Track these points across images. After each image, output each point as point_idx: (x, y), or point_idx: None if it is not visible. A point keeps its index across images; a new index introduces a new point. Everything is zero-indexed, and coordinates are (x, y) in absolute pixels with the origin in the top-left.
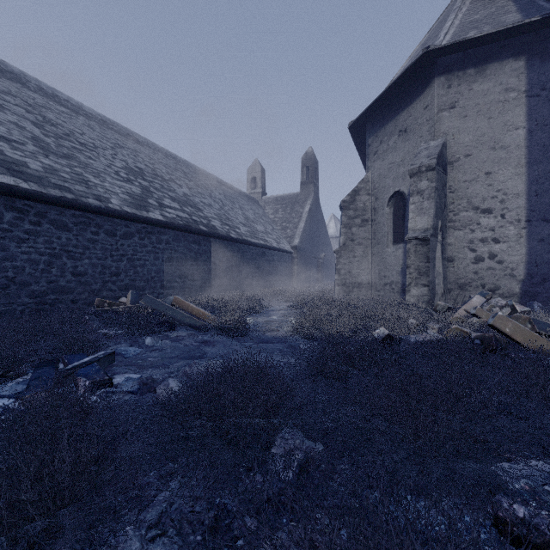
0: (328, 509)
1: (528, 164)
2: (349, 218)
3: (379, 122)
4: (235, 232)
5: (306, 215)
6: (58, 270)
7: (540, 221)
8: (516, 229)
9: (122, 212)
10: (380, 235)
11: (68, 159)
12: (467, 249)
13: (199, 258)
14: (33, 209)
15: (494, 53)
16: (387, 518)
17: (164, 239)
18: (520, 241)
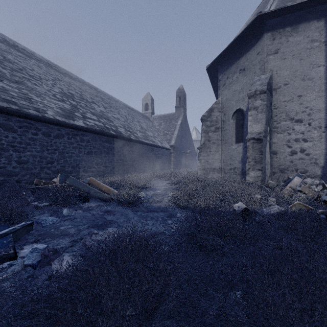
0: None
1: (326, 90)
2: (207, 127)
3: (226, 65)
4: (134, 136)
5: (179, 126)
6: (5, 159)
7: None
8: (319, 132)
9: (55, 120)
10: (227, 138)
11: (18, 84)
12: (286, 146)
13: (110, 152)
14: None
15: (304, 17)
16: None
17: (86, 139)
18: (321, 141)
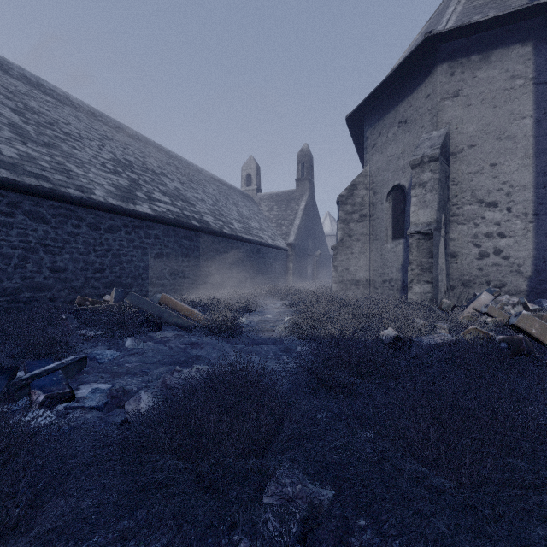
0: None
1: (535, 155)
2: (346, 213)
3: (378, 114)
4: (228, 228)
5: (301, 212)
6: (33, 265)
7: None
8: (523, 223)
9: (106, 204)
10: (378, 231)
11: (49, 147)
12: (472, 244)
13: (191, 254)
14: (5, 198)
15: (500, 39)
16: None
17: (153, 234)
18: (527, 236)
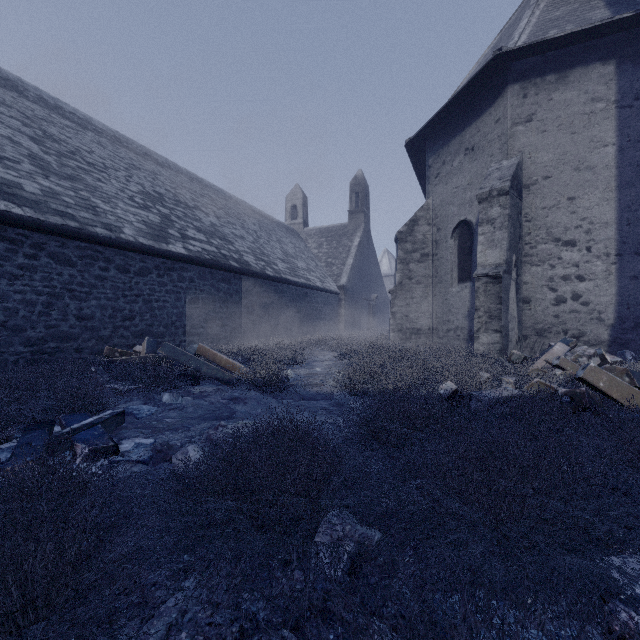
0: (389, 619)
1: (618, 188)
2: (406, 252)
3: (441, 139)
4: (271, 269)
5: (355, 249)
6: (58, 312)
7: (633, 255)
8: (605, 264)
9: (137, 244)
10: (442, 273)
11: (72, 181)
12: (547, 288)
13: (229, 299)
14: (29, 239)
15: (578, 56)
16: (469, 637)
17: (187, 276)
18: (609, 279)
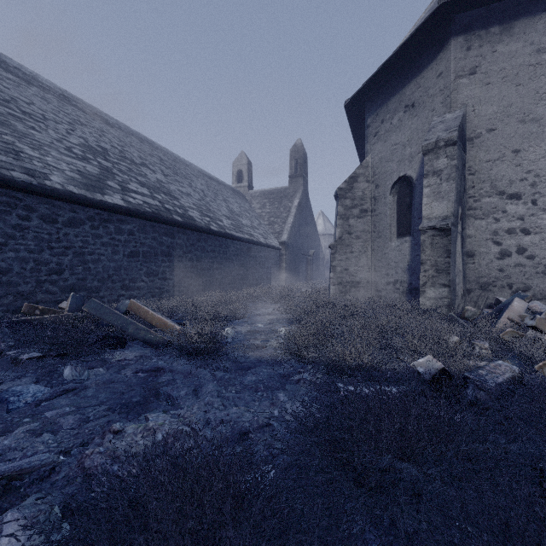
0: None
1: None
2: (346, 208)
3: (380, 98)
4: (216, 224)
5: (295, 209)
6: None
7: None
8: None
9: (64, 192)
10: (381, 228)
11: None
12: (491, 242)
13: (173, 253)
14: None
15: (523, 7)
16: None
17: (126, 229)
18: None
